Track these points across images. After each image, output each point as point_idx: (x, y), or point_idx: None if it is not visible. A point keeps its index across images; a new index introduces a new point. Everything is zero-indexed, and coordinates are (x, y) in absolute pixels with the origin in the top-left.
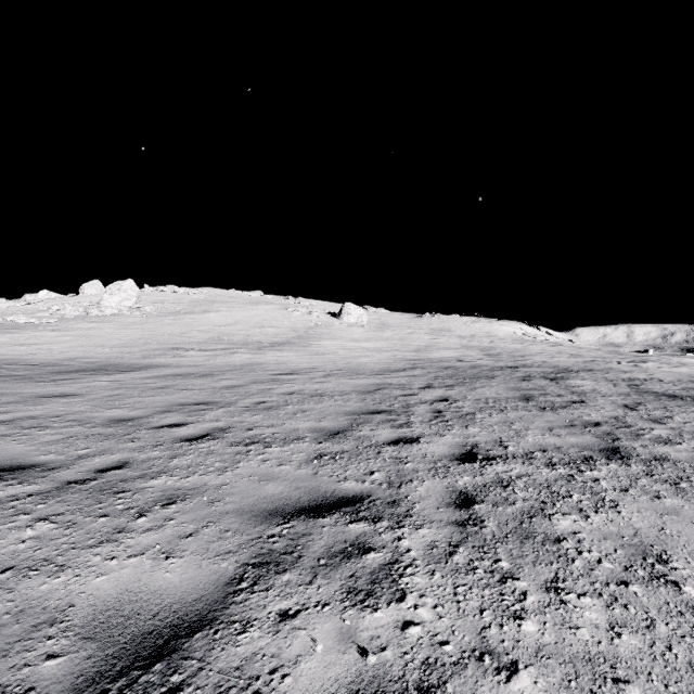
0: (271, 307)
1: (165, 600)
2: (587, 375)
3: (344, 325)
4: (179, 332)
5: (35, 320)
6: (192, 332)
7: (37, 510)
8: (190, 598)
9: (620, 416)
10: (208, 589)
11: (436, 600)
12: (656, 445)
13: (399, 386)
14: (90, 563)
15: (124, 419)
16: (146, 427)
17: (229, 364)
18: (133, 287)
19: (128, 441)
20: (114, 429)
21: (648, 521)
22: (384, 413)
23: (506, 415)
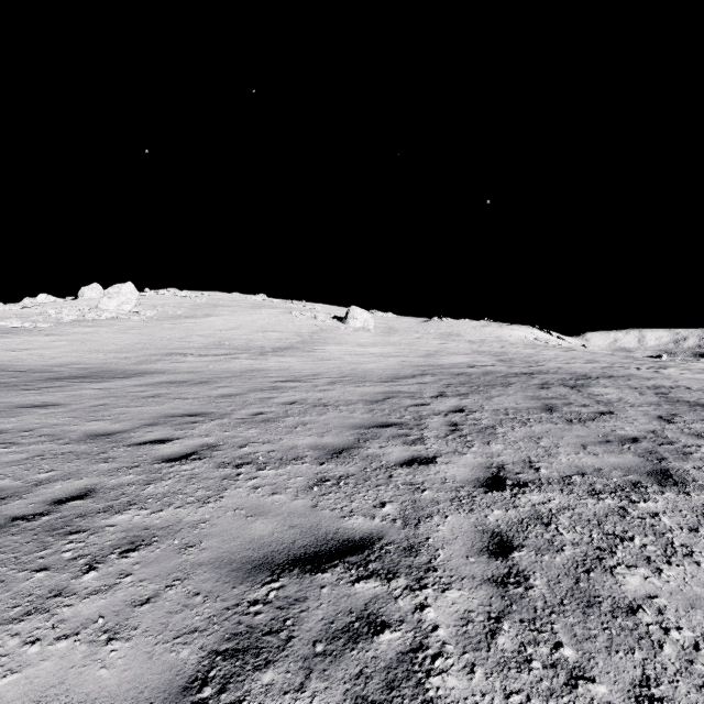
0: (275, 311)
1: None
2: (608, 382)
3: (350, 330)
4: (179, 336)
5: (29, 324)
6: (192, 336)
7: None
8: None
9: (658, 430)
10: (155, 700)
11: None
12: None
13: (409, 395)
14: (1, 650)
15: (103, 433)
16: (126, 444)
17: (228, 371)
18: (133, 291)
19: (101, 462)
20: (88, 446)
21: None
22: (394, 426)
23: (531, 429)
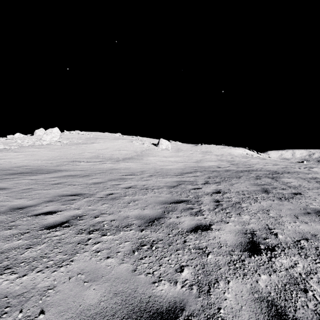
0: (124, 141)
1: None
2: (289, 175)
3: (159, 149)
4: (78, 153)
5: (7, 147)
6: (85, 153)
7: None
8: None
9: None
10: None
11: None
12: None
13: (190, 182)
14: None
15: (20, 207)
16: (29, 215)
17: (100, 169)
18: (58, 131)
19: (7, 229)
20: (6, 217)
21: None
22: (184, 202)
23: (261, 204)
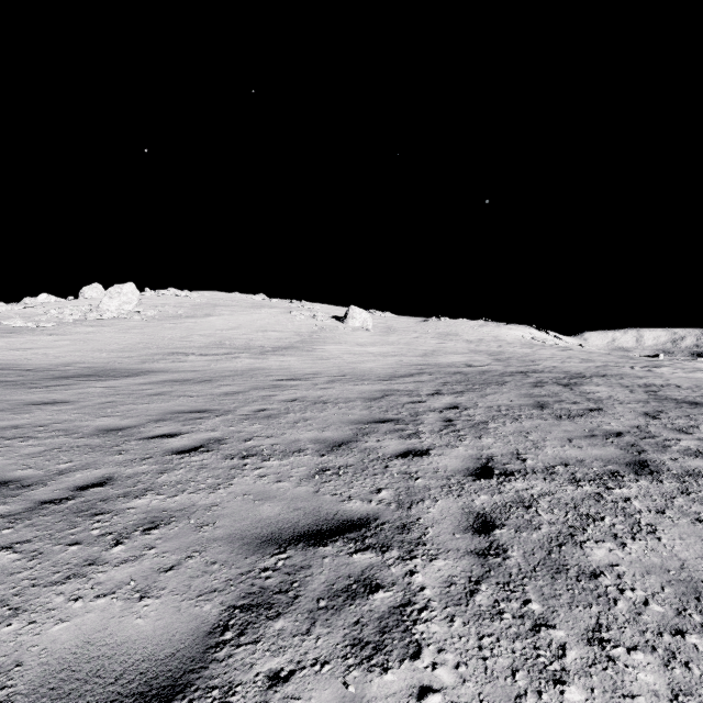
0: (275, 311)
1: (132, 656)
2: (601, 381)
3: (349, 329)
4: (180, 336)
5: (32, 324)
6: (193, 336)
7: (1, 536)
8: (162, 653)
9: (643, 426)
10: (186, 641)
11: (458, 656)
12: (686, 458)
13: (406, 393)
14: (50, 605)
15: (114, 428)
16: (137, 438)
17: (230, 370)
18: (134, 291)
19: (115, 454)
20: (102, 440)
21: (694, 549)
22: (391, 422)
23: (521, 424)
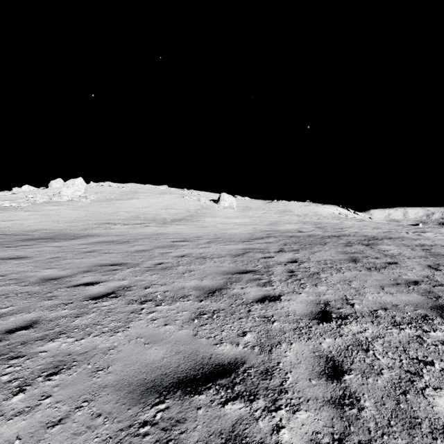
0: (173, 196)
1: None
2: (389, 242)
3: (221, 208)
4: (111, 212)
5: (15, 204)
6: (120, 212)
7: None
8: None
9: (430, 276)
10: None
11: None
12: None
13: (260, 250)
14: None
15: (52, 278)
16: (67, 286)
17: (142, 234)
18: (82, 183)
19: (46, 299)
20: (40, 288)
21: None
22: (251, 273)
23: (344, 275)
